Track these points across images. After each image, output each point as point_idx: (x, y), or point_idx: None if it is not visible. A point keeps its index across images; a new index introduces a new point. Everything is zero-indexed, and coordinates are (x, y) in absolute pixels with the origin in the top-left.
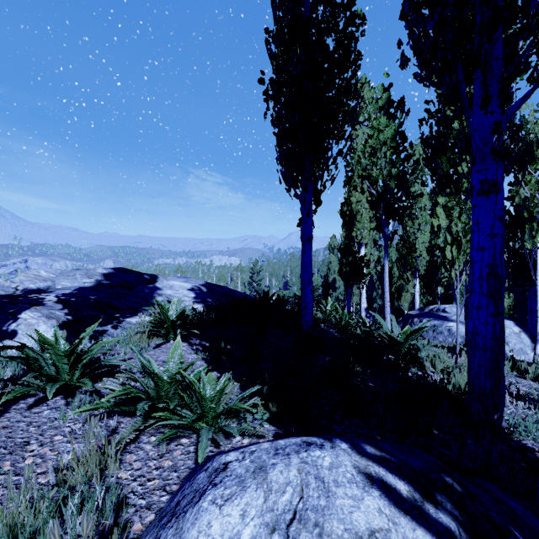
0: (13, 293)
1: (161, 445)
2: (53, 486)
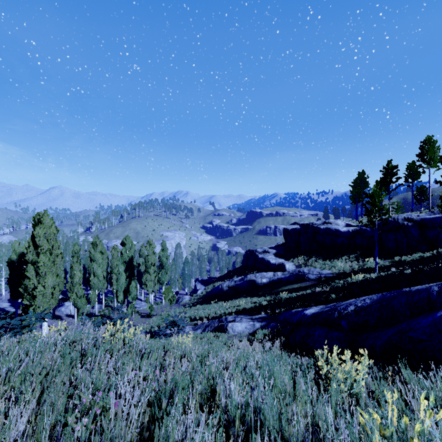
0: None
1: None
2: None
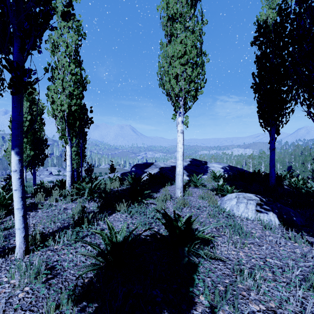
0: (169, 166)
1: (219, 197)
2: (203, 197)
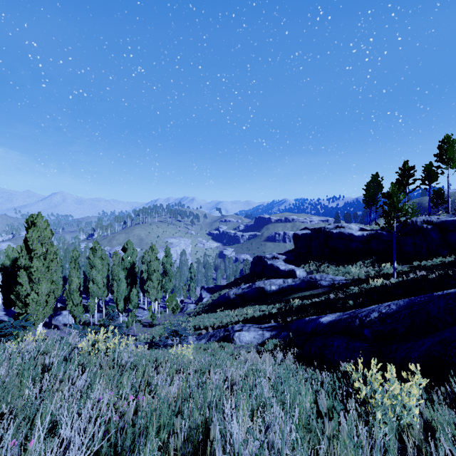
0: None
1: None
2: None
